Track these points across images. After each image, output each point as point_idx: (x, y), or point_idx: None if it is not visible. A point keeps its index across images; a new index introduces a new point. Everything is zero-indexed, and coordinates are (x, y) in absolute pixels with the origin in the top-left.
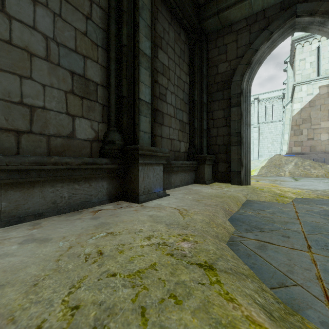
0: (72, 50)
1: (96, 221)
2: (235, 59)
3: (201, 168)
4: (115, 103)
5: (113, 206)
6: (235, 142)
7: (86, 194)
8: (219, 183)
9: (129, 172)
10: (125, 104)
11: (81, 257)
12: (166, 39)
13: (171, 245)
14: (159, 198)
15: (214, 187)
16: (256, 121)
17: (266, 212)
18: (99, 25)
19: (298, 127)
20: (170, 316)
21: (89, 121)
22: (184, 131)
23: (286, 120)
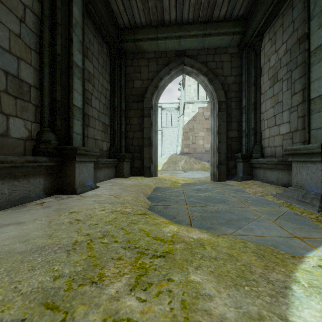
0: (6, 50)
1: (50, 208)
2: (147, 80)
3: (121, 165)
4: (49, 105)
5: (54, 199)
6: (147, 144)
7: (25, 190)
8: (135, 176)
9: (65, 169)
10: (59, 107)
11: (66, 223)
12: (92, 50)
13: (120, 211)
14: (92, 190)
15: (132, 180)
16: (160, 125)
17: (167, 192)
18: (33, 30)
19: (187, 134)
20: (134, 227)
21: (23, 120)
22: (106, 132)
23: (180, 127)
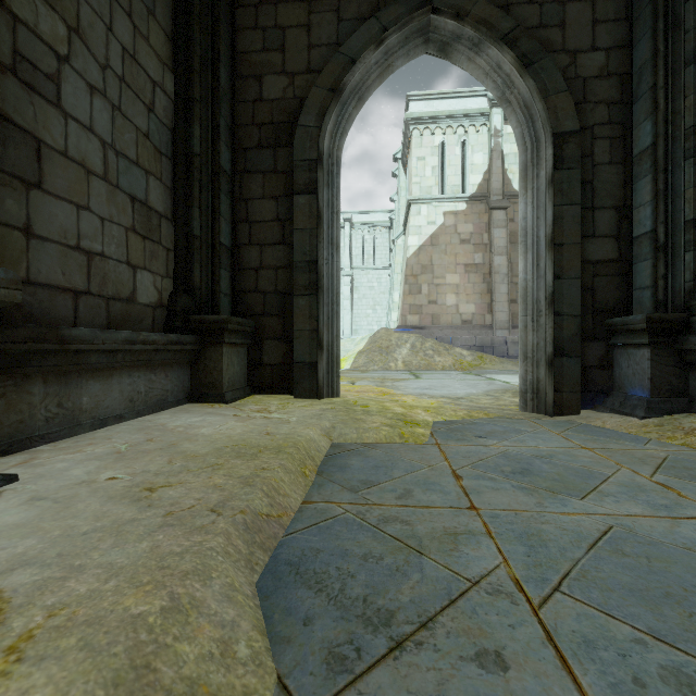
0: None
1: None
2: (304, 74)
3: (212, 357)
4: None
5: None
6: (304, 285)
7: None
8: (266, 395)
9: None
10: None
11: None
12: None
13: None
14: None
15: (245, 413)
16: (348, 264)
17: (386, 490)
18: None
19: (416, 279)
20: None
21: None
22: (155, 240)
23: (397, 265)
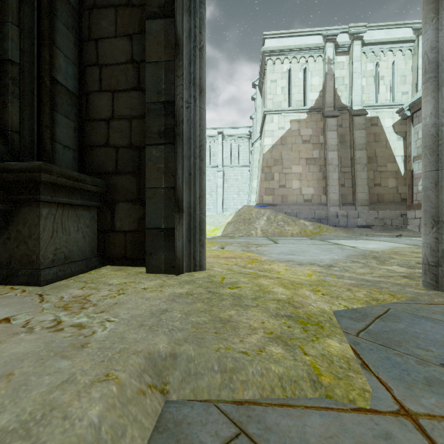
0: None
1: None
2: None
3: (26, 220)
4: None
5: None
6: (158, 132)
7: None
8: (116, 267)
9: None
10: None
11: None
12: None
13: None
14: None
15: (34, 311)
16: (221, 163)
17: None
18: None
19: (270, 169)
20: None
21: None
22: None
23: (255, 161)
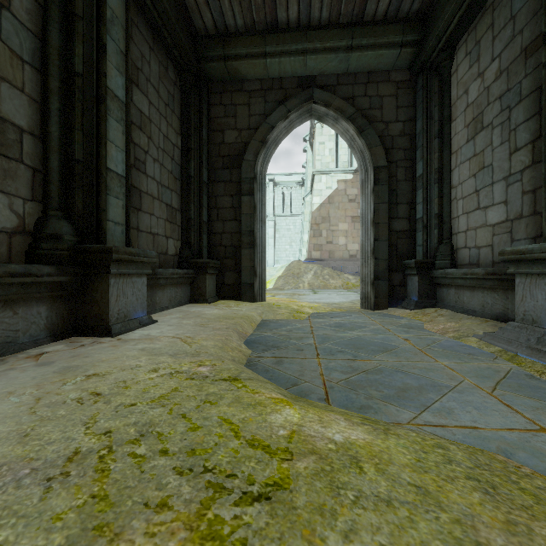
0: None
1: (51, 367)
2: (247, 130)
3: (201, 280)
4: (59, 168)
5: (67, 346)
6: (247, 243)
7: (7, 330)
8: (226, 300)
9: (90, 288)
10: (80, 173)
11: (70, 402)
12: (146, 72)
13: (188, 372)
14: (142, 326)
15: (221, 307)
16: (272, 212)
17: (283, 330)
18: (27, 25)
19: (318, 226)
20: (210, 412)
21: (6, 196)
22: (174, 223)
23: (306, 215)
